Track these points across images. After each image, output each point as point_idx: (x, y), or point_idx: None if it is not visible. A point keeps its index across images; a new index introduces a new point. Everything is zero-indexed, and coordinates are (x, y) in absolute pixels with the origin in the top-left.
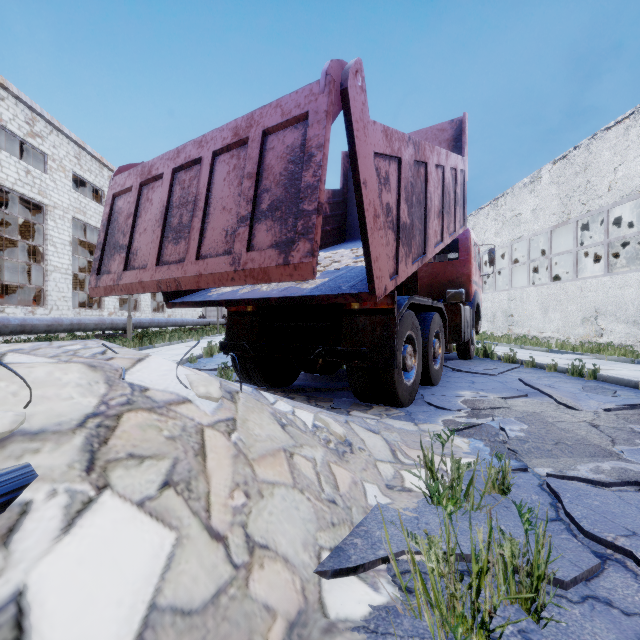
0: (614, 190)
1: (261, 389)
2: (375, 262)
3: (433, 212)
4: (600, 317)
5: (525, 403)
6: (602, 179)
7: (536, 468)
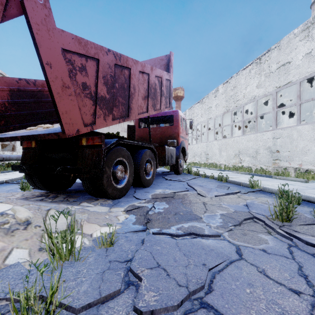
0: (245, 97)
1: (45, 192)
2: (64, 114)
3: (137, 95)
4: (240, 154)
5: (184, 194)
6: (241, 92)
7: (152, 229)
